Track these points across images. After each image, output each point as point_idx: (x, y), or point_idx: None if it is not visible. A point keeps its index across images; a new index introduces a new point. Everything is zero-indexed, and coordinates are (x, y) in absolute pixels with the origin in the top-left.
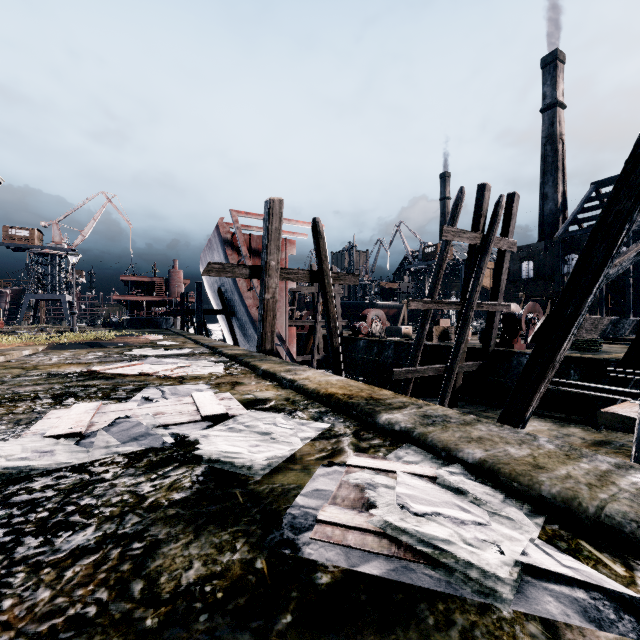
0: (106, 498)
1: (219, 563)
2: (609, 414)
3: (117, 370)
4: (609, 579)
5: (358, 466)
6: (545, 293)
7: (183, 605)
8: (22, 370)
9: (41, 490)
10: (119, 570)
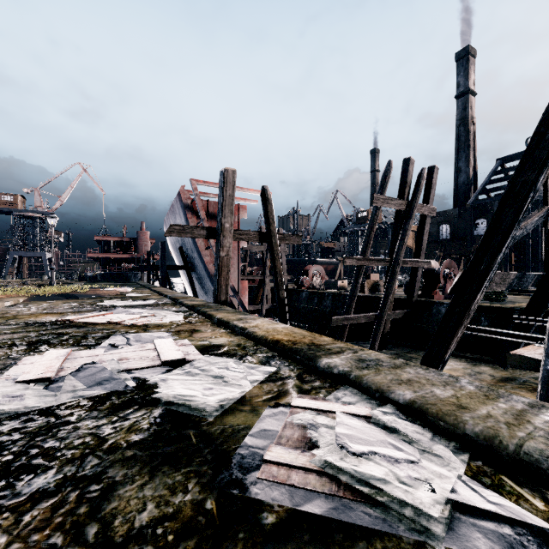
0: (69, 441)
1: (171, 504)
2: (516, 356)
3: (88, 319)
4: (531, 514)
5: (301, 407)
6: (459, 252)
7: (135, 548)
8: (2, 319)
9: (8, 433)
10: (75, 513)
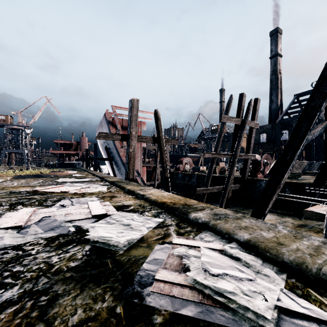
0: (29, 266)
1: (93, 310)
2: (309, 211)
3: (48, 190)
4: None
5: (179, 244)
6: (272, 149)
7: None
8: None
9: None
10: (29, 316)
